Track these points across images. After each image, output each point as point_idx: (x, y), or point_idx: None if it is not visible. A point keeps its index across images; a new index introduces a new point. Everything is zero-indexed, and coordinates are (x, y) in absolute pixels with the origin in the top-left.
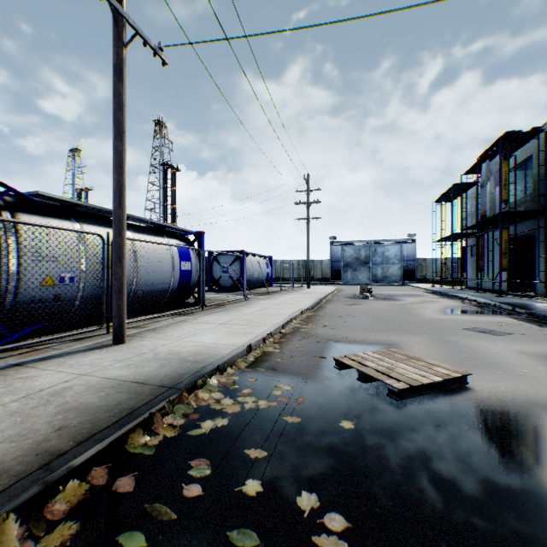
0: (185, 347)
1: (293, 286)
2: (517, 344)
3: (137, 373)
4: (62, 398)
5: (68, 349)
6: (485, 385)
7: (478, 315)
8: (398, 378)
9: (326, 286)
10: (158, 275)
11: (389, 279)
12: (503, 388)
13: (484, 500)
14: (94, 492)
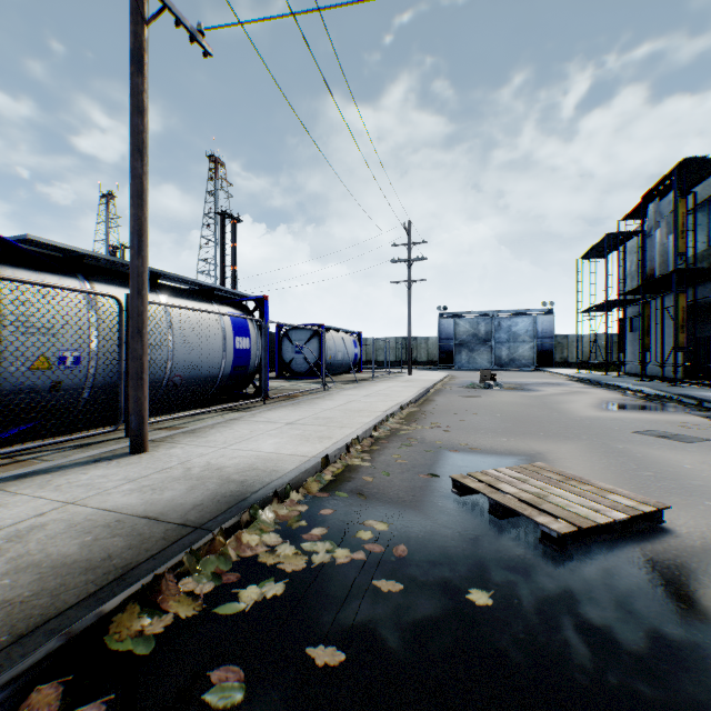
0: (231, 458)
1: (390, 372)
2: None
3: (151, 502)
4: (23, 545)
5: (64, 460)
6: (693, 524)
7: (650, 412)
8: (556, 513)
9: (433, 372)
10: (203, 355)
11: (517, 362)
12: None
13: None
14: None
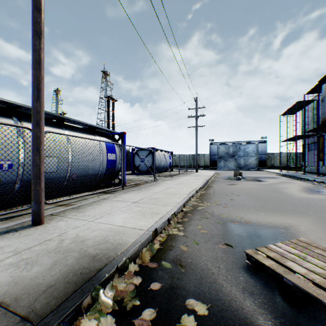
0: (93, 231)
1: (187, 171)
2: None
3: (16, 280)
4: None
5: None
6: None
7: None
8: None
9: (208, 171)
10: (89, 163)
11: (248, 166)
12: None
13: None
14: None
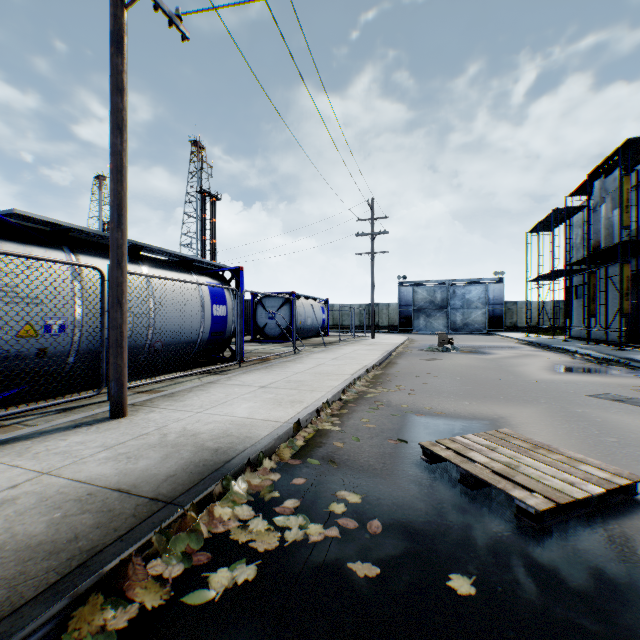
0: (206, 424)
1: (354, 336)
2: None
3: (125, 472)
4: None
5: (46, 425)
6: None
7: (600, 375)
8: (530, 486)
9: (394, 336)
10: (183, 322)
11: (471, 326)
12: None
13: None
14: None
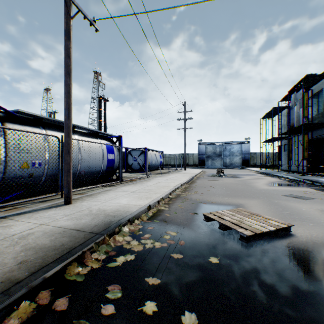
0: (108, 206)
1: (176, 169)
2: (319, 205)
3: (76, 224)
4: (26, 240)
5: (36, 207)
6: (303, 232)
7: (290, 187)
8: (246, 227)
9: (195, 169)
10: (94, 162)
11: (233, 165)
12: (315, 234)
13: (316, 320)
14: (39, 310)
